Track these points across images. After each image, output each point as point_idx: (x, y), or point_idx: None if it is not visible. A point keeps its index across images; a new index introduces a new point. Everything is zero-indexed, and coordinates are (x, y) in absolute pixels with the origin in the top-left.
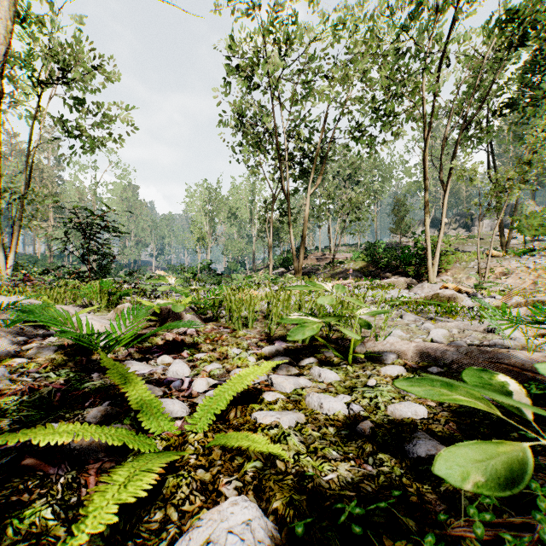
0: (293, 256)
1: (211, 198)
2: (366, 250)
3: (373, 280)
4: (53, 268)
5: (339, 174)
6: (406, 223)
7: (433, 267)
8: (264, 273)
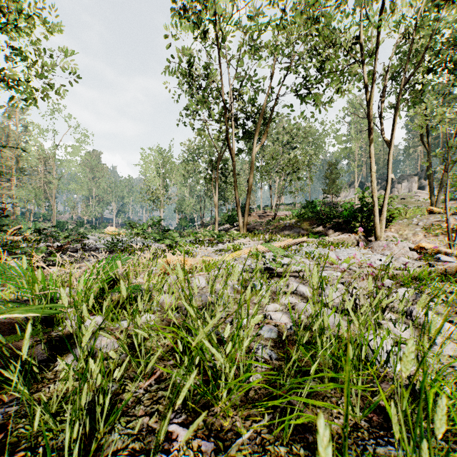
0: (238, 212)
1: (163, 161)
2: (304, 208)
3: (322, 237)
4: (12, 224)
5: (279, 140)
6: (338, 184)
7: (381, 223)
8: (207, 230)
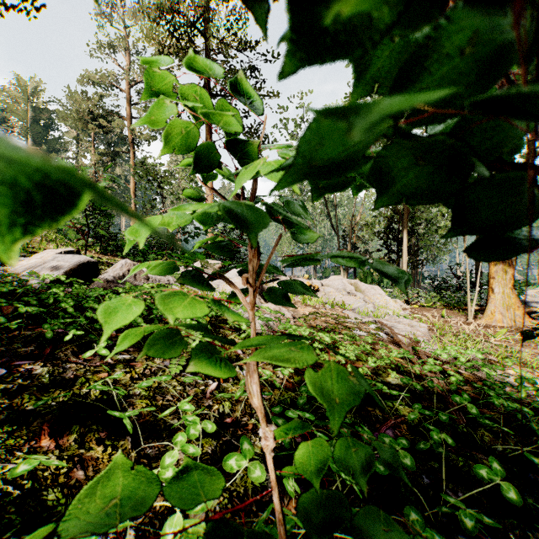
0: None
1: None
2: None
3: None
4: None
5: None
6: None
7: None
8: None
